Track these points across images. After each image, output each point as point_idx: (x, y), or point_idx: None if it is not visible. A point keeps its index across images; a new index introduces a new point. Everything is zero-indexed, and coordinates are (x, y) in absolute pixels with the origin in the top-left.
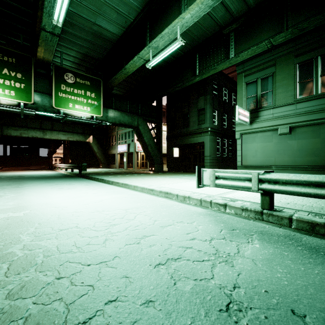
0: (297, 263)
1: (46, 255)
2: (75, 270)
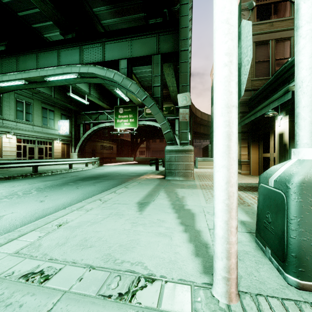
0: (19, 181)
1: (3, 195)
2: (18, 191)
